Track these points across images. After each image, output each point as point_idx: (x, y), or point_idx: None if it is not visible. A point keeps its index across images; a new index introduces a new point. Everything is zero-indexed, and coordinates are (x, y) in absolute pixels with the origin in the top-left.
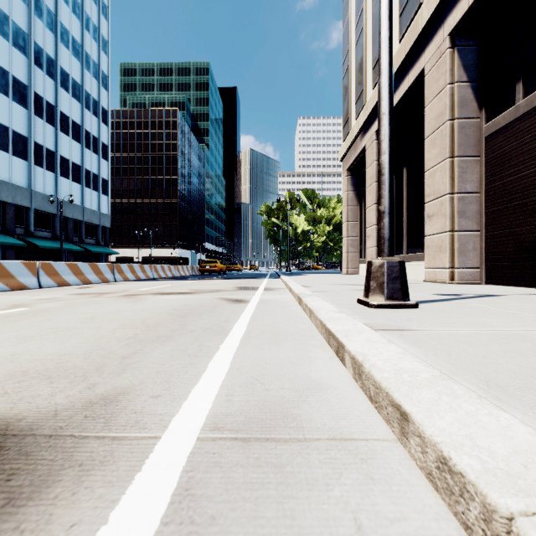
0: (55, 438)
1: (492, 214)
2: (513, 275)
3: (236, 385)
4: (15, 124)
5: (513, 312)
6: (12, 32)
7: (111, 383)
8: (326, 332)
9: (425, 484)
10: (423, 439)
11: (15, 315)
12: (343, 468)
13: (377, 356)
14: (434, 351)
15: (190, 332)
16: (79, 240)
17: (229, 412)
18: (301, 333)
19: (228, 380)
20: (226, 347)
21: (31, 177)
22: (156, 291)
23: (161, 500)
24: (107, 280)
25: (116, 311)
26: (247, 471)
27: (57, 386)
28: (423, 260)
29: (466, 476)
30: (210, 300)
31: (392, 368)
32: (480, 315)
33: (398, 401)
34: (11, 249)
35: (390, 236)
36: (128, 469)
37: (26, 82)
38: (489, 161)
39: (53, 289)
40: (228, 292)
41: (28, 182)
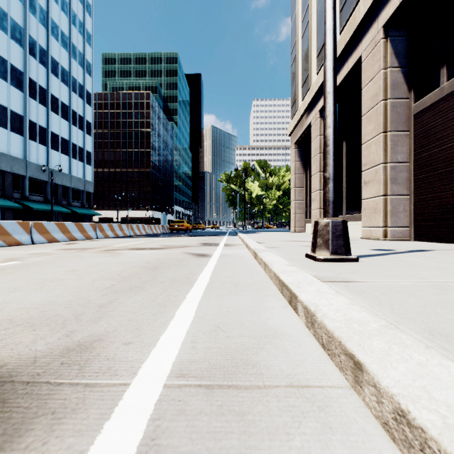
0: (32, 385)
1: (420, 181)
2: (438, 233)
3: (200, 333)
4: (13, 105)
5: (443, 266)
6: (10, 26)
7: (88, 330)
8: (279, 284)
9: (382, 434)
10: (378, 389)
11: (8, 267)
12: (302, 416)
13: (327, 306)
14: (378, 301)
15: (160, 283)
16: (67, 203)
17: (193, 359)
18: (257, 284)
19: (193, 328)
20: (191, 297)
21: (26, 149)
22: (131, 246)
23: (127, 451)
24: (90, 237)
25: (96, 265)
26: (211, 420)
27: (38, 333)
28: (360, 220)
29: (427, 431)
30: (178, 254)
31: (342, 318)
32: (414, 268)
33: (351, 351)
34: (9, 211)
35: (334, 199)
36: (98, 417)
37: (22, 69)
38: (417, 135)
39: (43, 245)
40: (193, 248)
41: (24, 154)
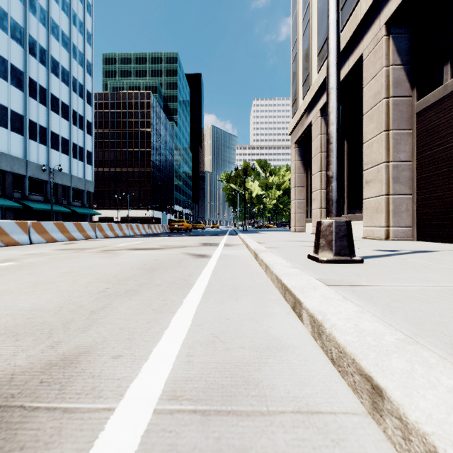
0: (3, 410)
1: (423, 180)
2: (442, 233)
3: (197, 344)
4: (13, 104)
5: (451, 268)
6: (10, 26)
7: (75, 341)
8: (282, 287)
9: None
10: (405, 423)
11: (2, 269)
12: None
13: (336, 315)
14: (389, 308)
15: (157, 286)
16: (67, 203)
17: (188, 376)
18: (258, 287)
19: (189, 338)
20: (189, 302)
21: (26, 149)
22: (130, 246)
23: None
24: (89, 237)
25: (93, 266)
26: None
27: (21, 344)
28: (361, 219)
29: None
30: (177, 255)
31: (354, 330)
32: (421, 270)
33: (368, 371)
34: (9, 211)
35: (338, 198)
36: None
37: (22, 69)
38: (420, 133)
39: (41, 245)
40: (192, 248)
41: (24, 154)
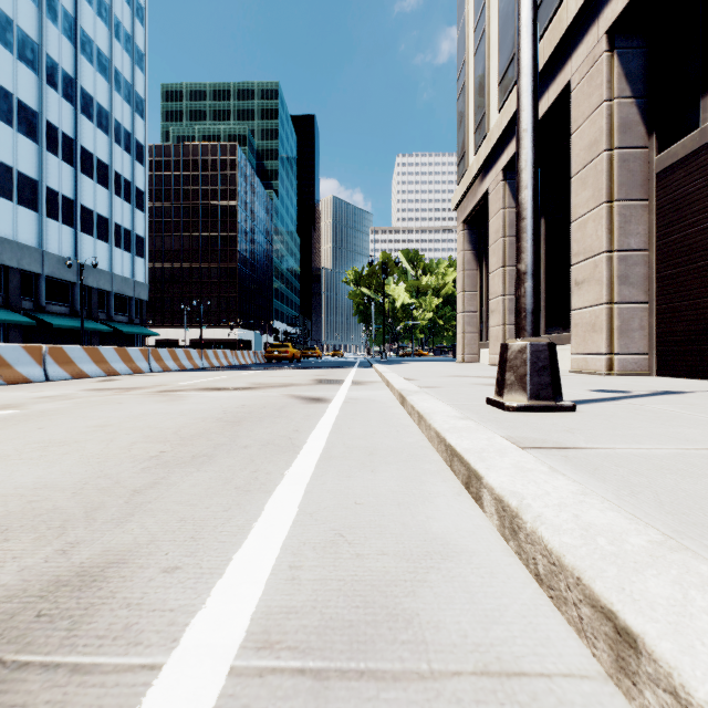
0: None
1: (667, 280)
2: (697, 364)
3: (307, 547)
4: (21, 163)
5: None
6: (17, 41)
7: (103, 541)
8: (446, 451)
9: None
10: (685, 704)
11: None
12: None
13: (541, 498)
14: (628, 487)
15: (243, 449)
16: (106, 317)
17: (292, 605)
18: (407, 451)
19: (294, 536)
20: (295, 475)
21: (42, 233)
22: (203, 385)
23: None
24: (140, 370)
25: (142, 416)
26: None
27: (12, 547)
28: (568, 342)
29: None
30: (277, 398)
31: (574, 525)
32: (672, 423)
33: (606, 602)
34: (15, 330)
35: (535, 307)
36: None
37: (36, 107)
38: (662, 206)
39: (64, 382)
40: (302, 387)
41: (39, 241)
